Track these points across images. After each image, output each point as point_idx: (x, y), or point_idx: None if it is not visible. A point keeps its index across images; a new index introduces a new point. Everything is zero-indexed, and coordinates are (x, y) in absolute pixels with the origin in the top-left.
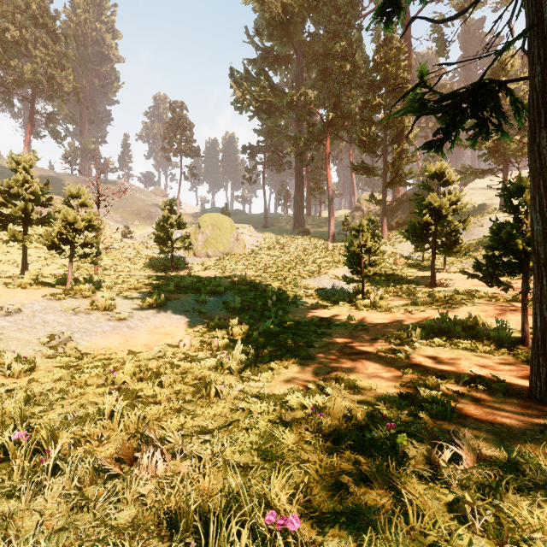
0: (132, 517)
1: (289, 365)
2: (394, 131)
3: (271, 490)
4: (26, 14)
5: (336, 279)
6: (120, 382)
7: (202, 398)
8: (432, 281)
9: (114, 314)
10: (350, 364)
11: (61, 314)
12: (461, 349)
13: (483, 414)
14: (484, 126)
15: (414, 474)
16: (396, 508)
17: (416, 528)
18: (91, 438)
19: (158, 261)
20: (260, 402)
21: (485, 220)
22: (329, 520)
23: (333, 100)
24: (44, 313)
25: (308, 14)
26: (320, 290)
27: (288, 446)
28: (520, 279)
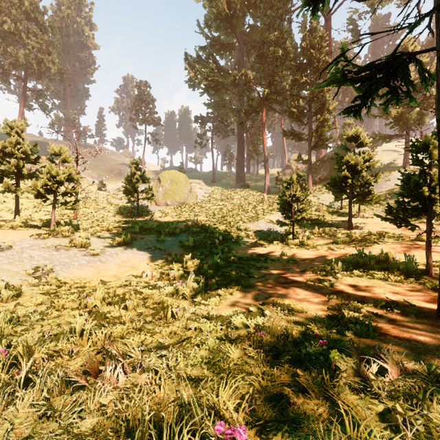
0: (93, 425)
1: (233, 292)
2: (317, 104)
3: (219, 400)
4: (20, 9)
5: (271, 223)
6: (91, 306)
7: (160, 319)
8: (350, 225)
9: (89, 250)
10: (284, 291)
11: (44, 250)
12: (376, 279)
13: (400, 332)
14: (395, 94)
15: (346, 386)
16: (332, 417)
17: (353, 436)
18: (63, 354)
19: (126, 209)
20: (209, 323)
21: (391, 175)
22: (272, 429)
23: (268, 79)
24: (30, 249)
25: (247, 10)
26: (258, 232)
27: (234, 360)
28: (421, 223)
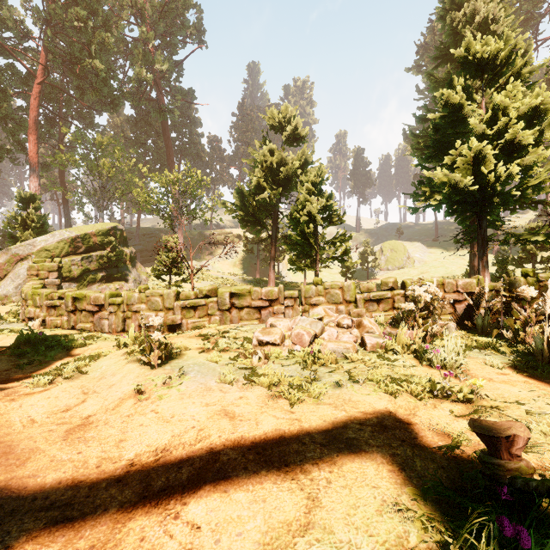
0: None
1: None
2: None
3: None
4: None
5: None
6: None
7: None
8: None
9: None
10: None
11: None
12: None
13: None
14: None
15: None
16: None
17: None
18: None
19: (358, 274)
20: None
21: None
22: None
23: None
24: None
25: None
26: None
27: None
28: None
